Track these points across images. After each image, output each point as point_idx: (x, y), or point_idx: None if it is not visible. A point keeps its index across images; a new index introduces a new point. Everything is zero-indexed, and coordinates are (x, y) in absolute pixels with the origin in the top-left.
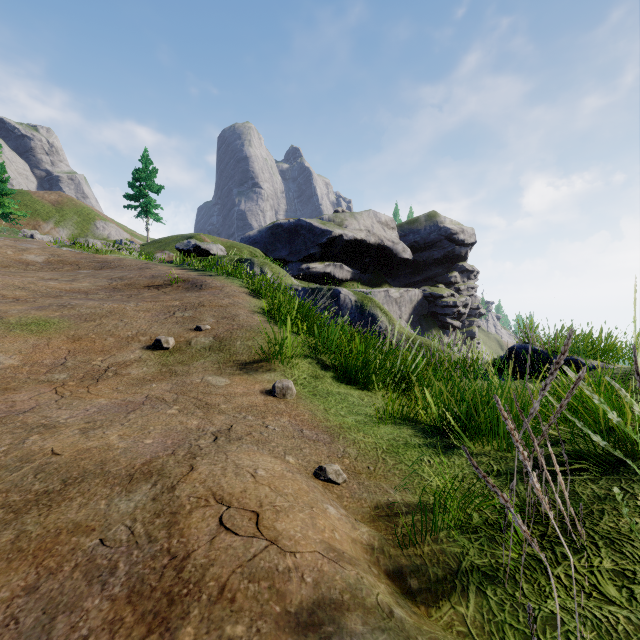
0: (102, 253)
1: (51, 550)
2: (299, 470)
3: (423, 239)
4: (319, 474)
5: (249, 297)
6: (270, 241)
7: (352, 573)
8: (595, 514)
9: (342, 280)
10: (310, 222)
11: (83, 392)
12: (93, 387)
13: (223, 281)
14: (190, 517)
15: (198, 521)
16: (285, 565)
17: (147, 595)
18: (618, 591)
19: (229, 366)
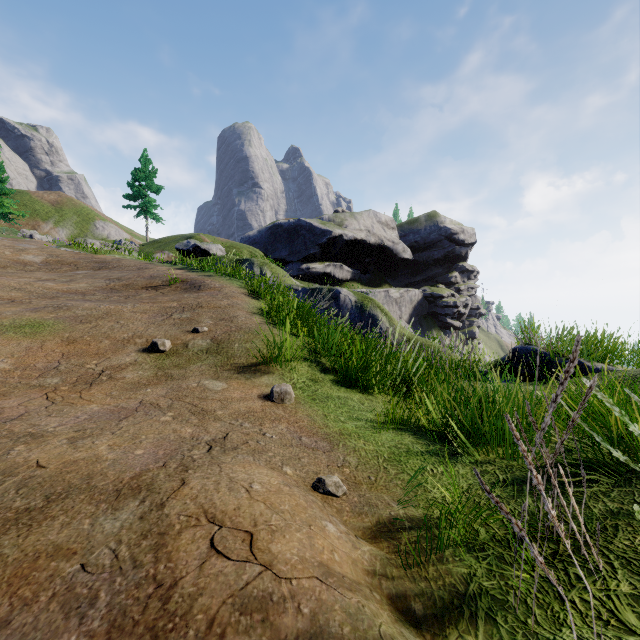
0: (101, 253)
1: (27, 577)
2: (297, 482)
3: (423, 239)
4: (318, 486)
5: (248, 298)
6: (270, 241)
7: (353, 601)
8: (609, 530)
9: (342, 280)
10: (310, 222)
11: (75, 397)
12: (86, 392)
13: (222, 282)
14: (179, 538)
15: (187, 543)
16: (280, 594)
17: (129, 630)
18: (638, 619)
19: (226, 369)
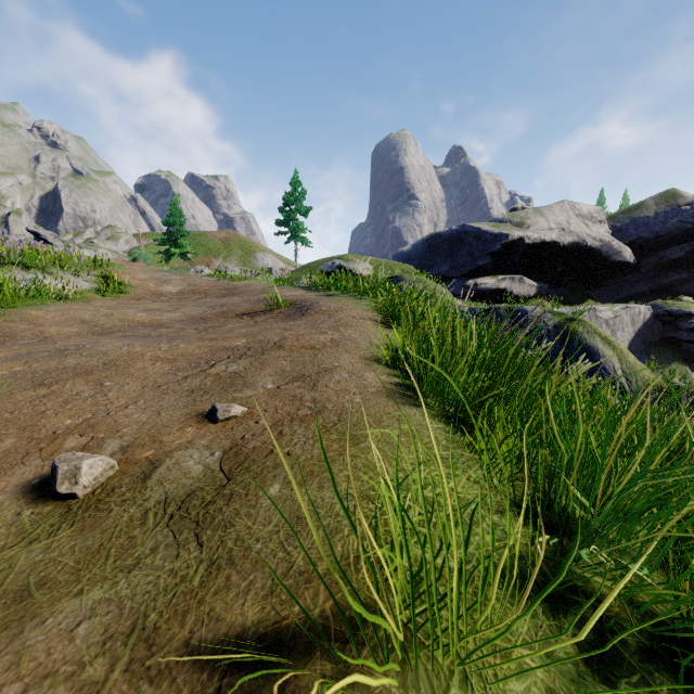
0: (238, 280)
1: None
2: None
3: (652, 232)
4: None
5: (376, 327)
6: (427, 256)
7: None
8: None
9: (522, 297)
10: (478, 226)
11: None
12: None
13: (343, 302)
14: None
15: None
16: None
17: None
18: None
19: (143, 684)
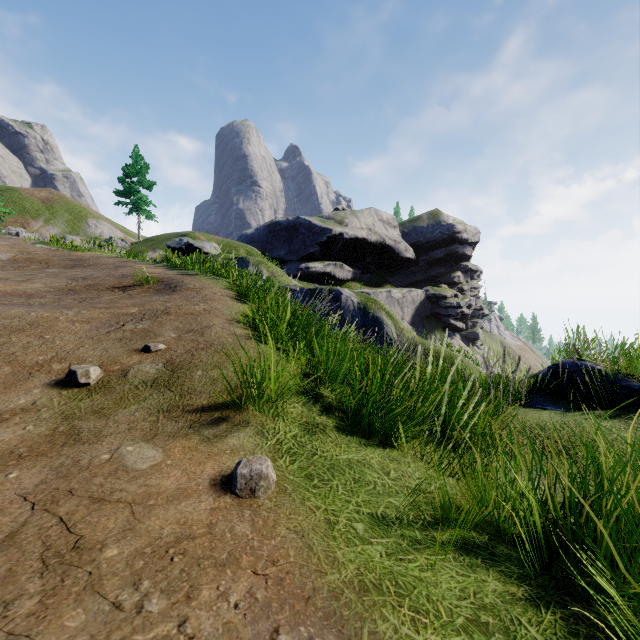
0: (81, 250)
1: None
2: None
3: (426, 238)
4: None
5: (232, 301)
6: (268, 240)
7: None
8: None
9: (342, 280)
10: (309, 220)
11: None
12: None
13: (204, 281)
14: None
15: None
16: None
17: None
18: None
19: (173, 418)
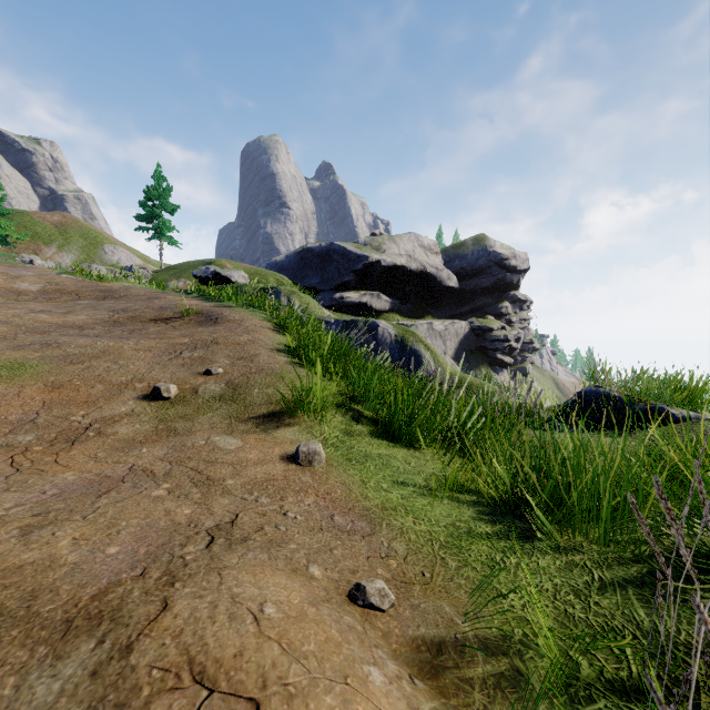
0: (107, 281)
1: None
2: (327, 591)
3: (470, 265)
4: (356, 596)
5: (272, 332)
6: (299, 267)
7: None
8: None
9: (380, 311)
10: (344, 246)
11: (48, 462)
12: (64, 453)
13: (243, 313)
14: None
15: None
16: None
17: None
18: None
19: (243, 421)
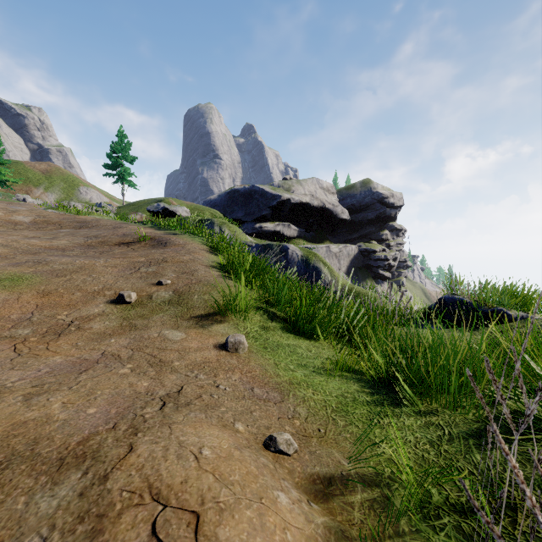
0: (82, 214)
1: None
2: (248, 441)
3: (359, 202)
4: (269, 444)
5: (208, 253)
6: (228, 204)
7: None
8: None
9: (290, 237)
10: (262, 188)
11: (42, 349)
12: (53, 343)
13: (185, 239)
14: (118, 522)
15: (127, 528)
16: None
17: None
18: None
19: (186, 320)
